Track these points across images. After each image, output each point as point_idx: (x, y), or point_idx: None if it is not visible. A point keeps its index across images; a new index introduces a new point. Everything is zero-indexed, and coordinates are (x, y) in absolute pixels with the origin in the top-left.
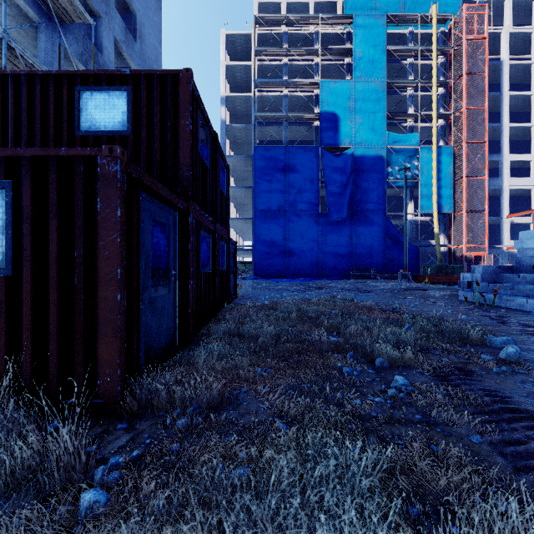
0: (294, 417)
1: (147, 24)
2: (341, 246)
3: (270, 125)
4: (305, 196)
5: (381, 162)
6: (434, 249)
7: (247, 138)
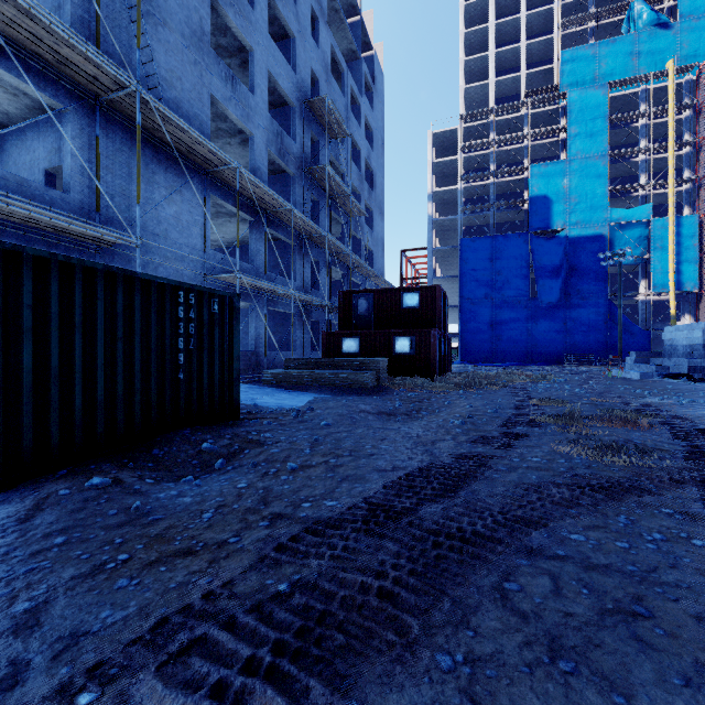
0: None
1: (377, 171)
2: (553, 331)
3: (477, 214)
4: (513, 282)
5: (602, 241)
6: None
7: (453, 226)
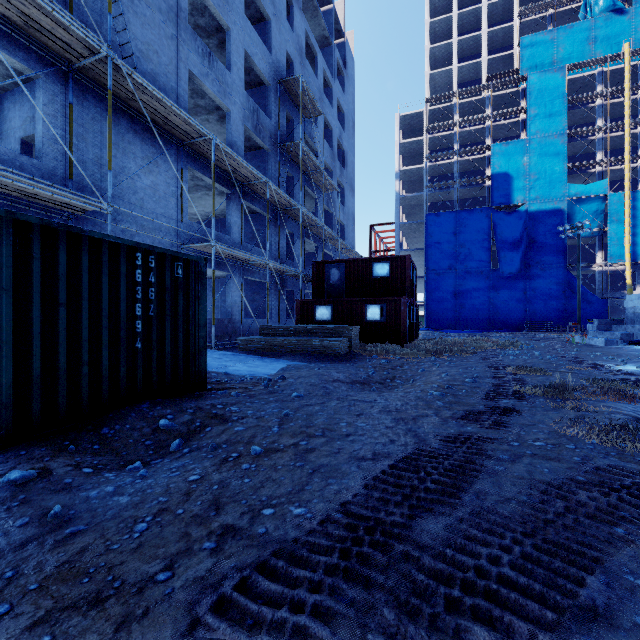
0: None
1: (348, 151)
2: (514, 300)
3: (441, 191)
4: (476, 254)
5: (560, 215)
6: None
7: (418, 202)
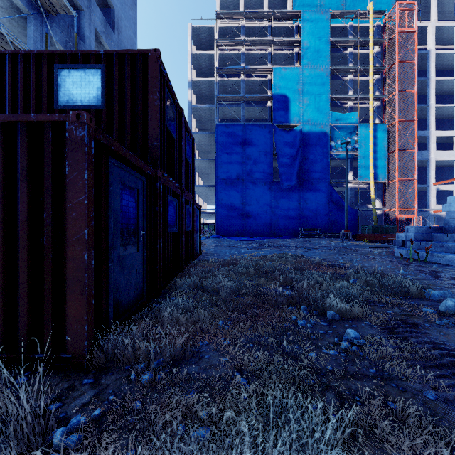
0: (254, 371)
1: (123, 18)
2: (291, 209)
3: (230, 106)
4: (260, 166)
5: (325, 137)
6: (370, 212)
7: (210, 116)
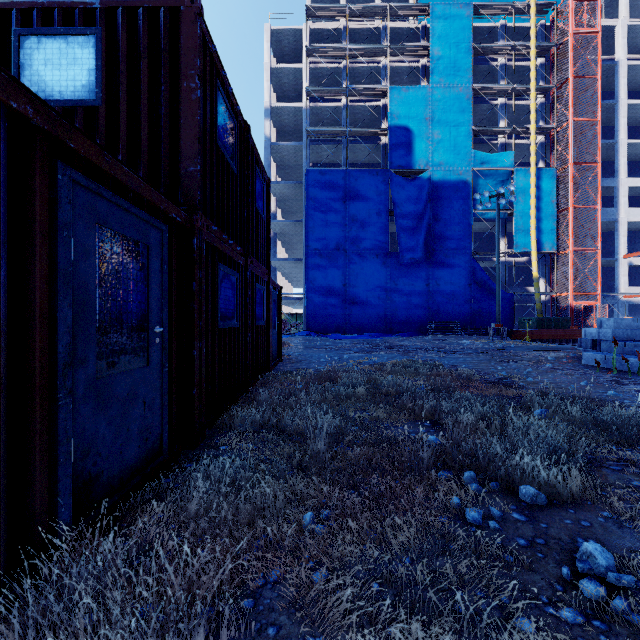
0: None
1: None
2: (415, 294)
3: (326, 143)
4: (370, 231)
5: (466, 188)
6: (532, 297)
7: (297, 159)
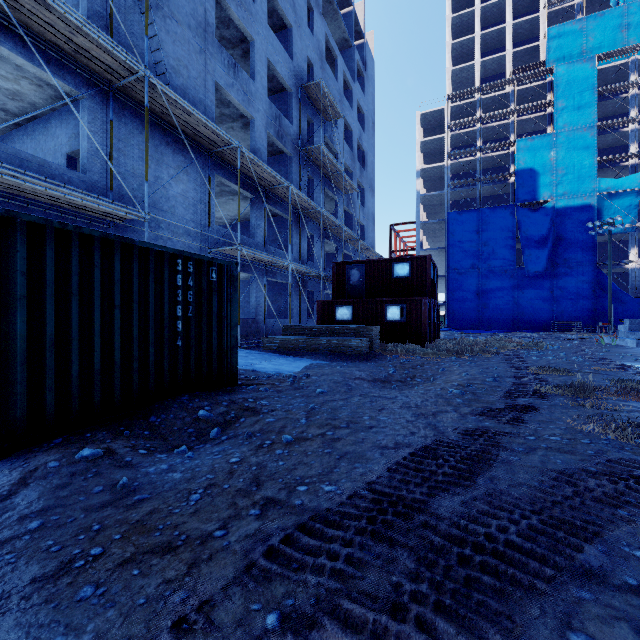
0: None
1: (368, 151)
2: (540, 299)
3: (463, 188)
4: (499, 253)
5: (590, 211)
6: None
7: (440, 200)
